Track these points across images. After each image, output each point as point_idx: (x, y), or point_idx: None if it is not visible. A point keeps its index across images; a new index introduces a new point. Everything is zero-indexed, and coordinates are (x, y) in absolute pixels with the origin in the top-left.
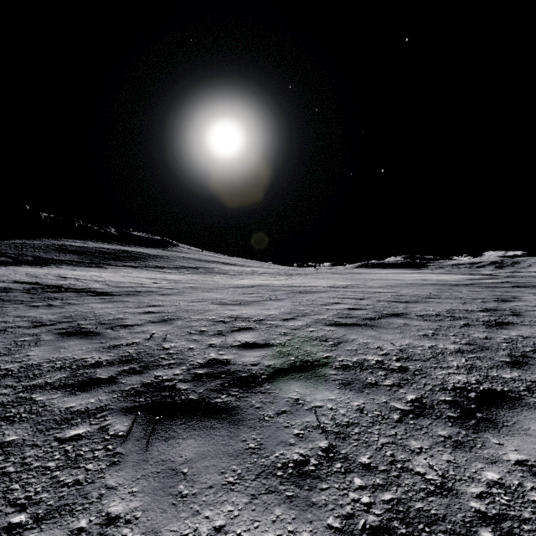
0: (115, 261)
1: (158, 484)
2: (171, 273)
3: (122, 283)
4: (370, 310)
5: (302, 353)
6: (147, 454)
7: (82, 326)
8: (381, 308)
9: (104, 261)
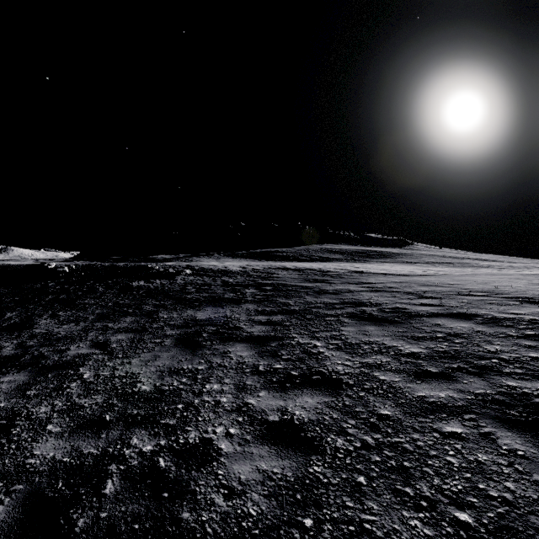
0: (370, 259)
1: None
2: (427, 266)
3: (399, 271)
4: None
5: None
6: None
7: (424, 283)
8: None
9: (361, 259)
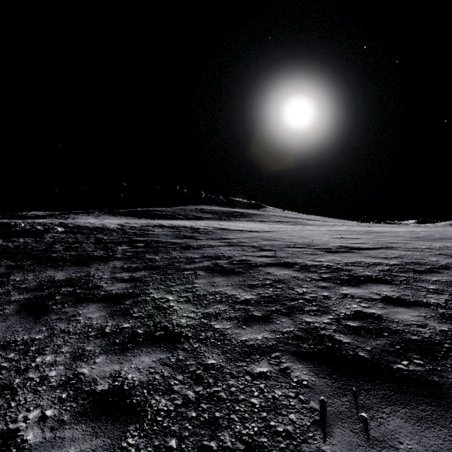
0: (234, 218)
1: (342, 257)
2: (273, 224)
3: (253, 228)
4: (436, 237)
5: (384, 245)
6: (334, 255)
7: (267, 238)
8: (446, 237)
9: (227, 218)
